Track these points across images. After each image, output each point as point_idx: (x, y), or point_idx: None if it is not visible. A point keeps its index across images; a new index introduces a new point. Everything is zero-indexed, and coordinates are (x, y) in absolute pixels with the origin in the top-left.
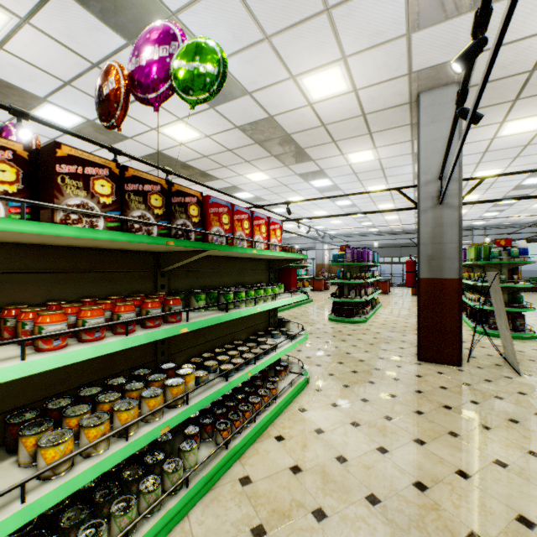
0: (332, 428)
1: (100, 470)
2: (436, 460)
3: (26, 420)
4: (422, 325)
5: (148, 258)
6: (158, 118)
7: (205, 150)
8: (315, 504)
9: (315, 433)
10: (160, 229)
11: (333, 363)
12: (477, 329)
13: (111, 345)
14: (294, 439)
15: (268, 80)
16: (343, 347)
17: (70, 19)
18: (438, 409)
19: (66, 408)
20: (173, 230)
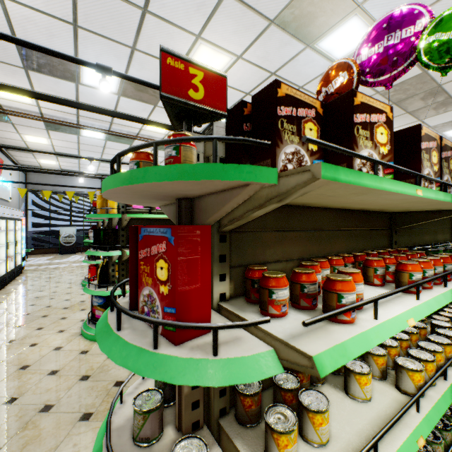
0: None
1: (446, 401)
2: None
3: None
4: None
5: (386, 217)
6: (388, 95)
7: None
8: None
9: None
10: None
11: None
12: None
13: (447, 294)
14: None
15: None
16: None
17: (269, 44)
18: None
19: None
20: None
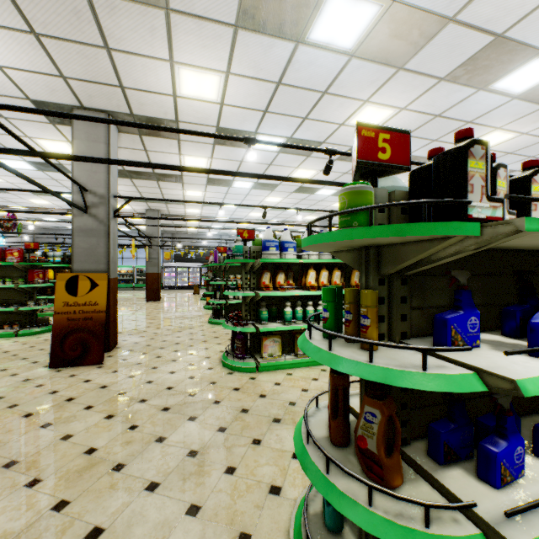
0: None
1: None
2: None
3: None
4: None
5: None
6: None
7: (130, 189)
8: None
9: None
10: None
11: None
12: None
13: None
14: None
15: None
16: None
17: None
18: None
19: None
20: None
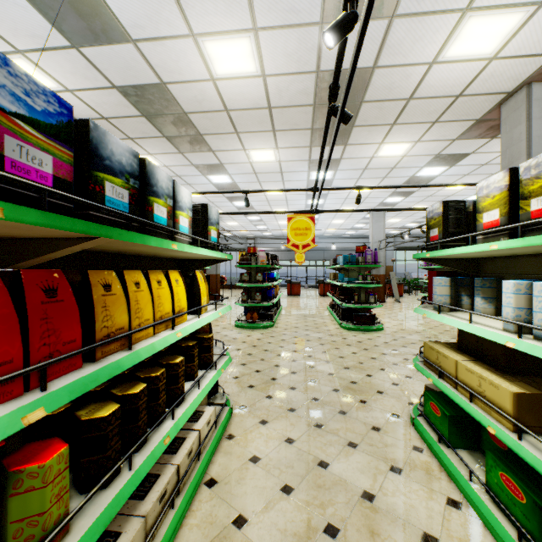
0: None
1: None
2: None
3: None
4: None
5: None
6: None
7: (237, 100)
8: None
9: None
10: None
11: None
12: None
13: None
14: None
15: (438, 1)
16: None
17: None
18: None
19: None
20: None
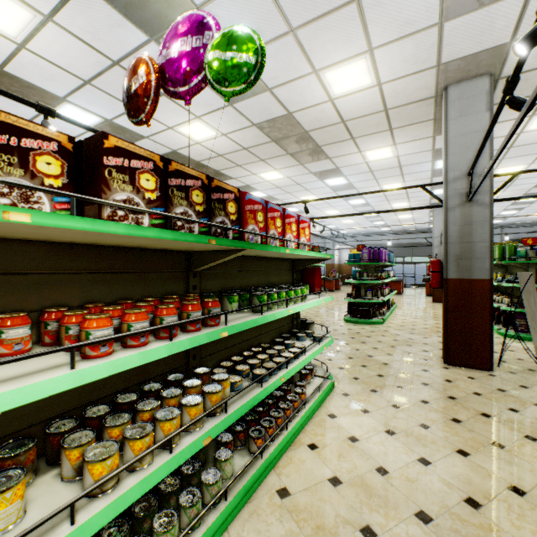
0: (367, 436)
1: (147, 486)
2: (485, 473)
3: (66, 430)
4: (449, 327)
5: (181, 257)
6: (189, 112)
7: (221, 149)
8: (362, 521)
9: (350, 441)
10: (201, 227)
11: (356, 366)
12: (502, 331)
13: (157, 351)
14: (328, 447)
15: (289, 75)
16: (364, 350)
17: (93, 16)
18: (476, 417)
19: (106, 416)
20: (212, 228)
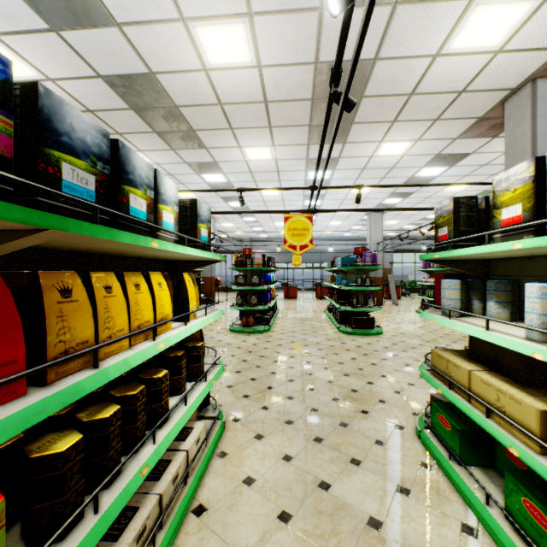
0: None
1: None
2: None
3: None
4: None
5: None
6: None
7: (231, 92)
8: None
9: None
10: None
11: None
12: None
13: None
14: None
15: None
16: None
17: None
18: None
19: None
20: None
